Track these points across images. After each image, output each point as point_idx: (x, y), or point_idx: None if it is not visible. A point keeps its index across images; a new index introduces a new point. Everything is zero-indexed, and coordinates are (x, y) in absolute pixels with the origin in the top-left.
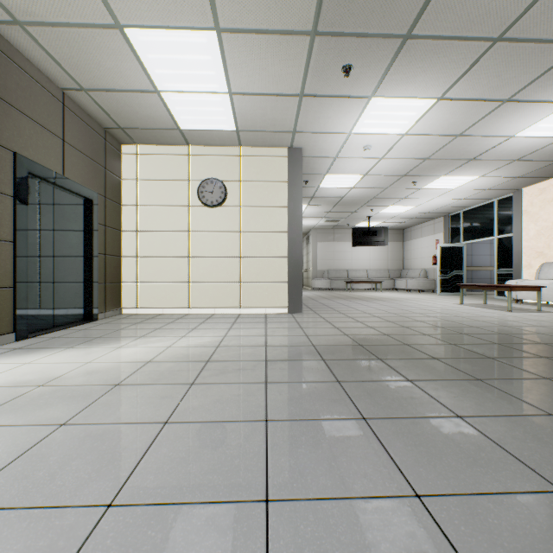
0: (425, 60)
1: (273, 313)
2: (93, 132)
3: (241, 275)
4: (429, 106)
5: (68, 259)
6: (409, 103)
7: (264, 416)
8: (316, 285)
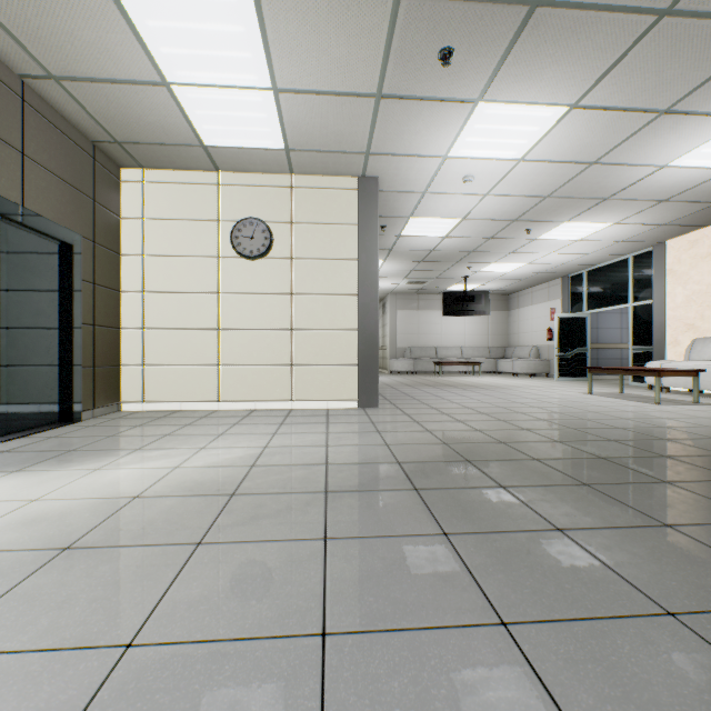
0: (559, 43)
1: (338, 408)
2: (74, 146)
3: (293, 355)
4: (558, 118)
5: (33, 332)
6: (530, 112)
7: (320, 621)
8: (395, 367)
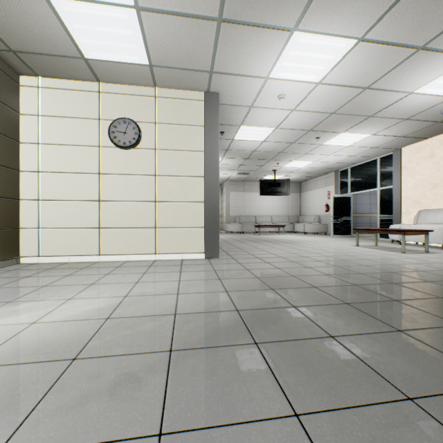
0: None
1: (190, 258)
2: None
3: (156, 220)
4: (349, 49)
5: None
6: (330, 42)
7: None
8: (229, 229)
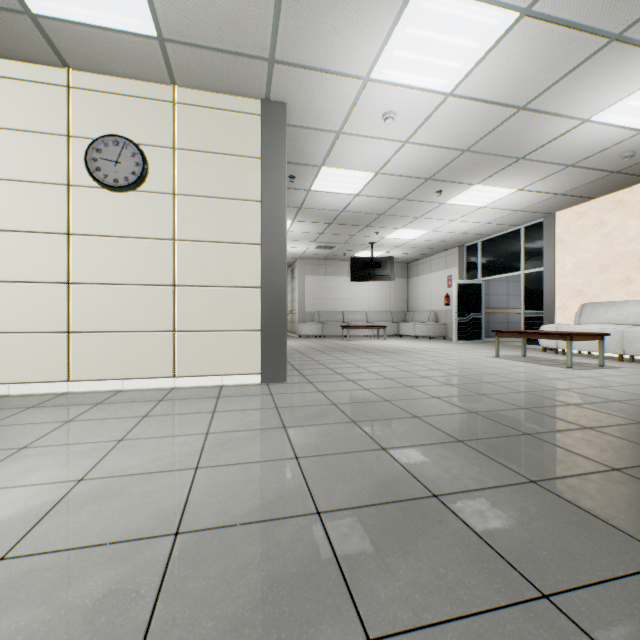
0: None
1: (235, 384)
2: None
3: (176, 317)
4: (504, 30)
5: None
6: (475, 14)
7: None
8: (304, 331)
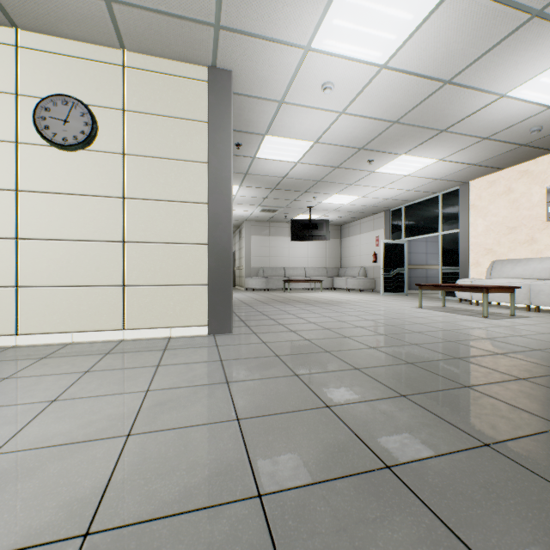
0: None
1: (183, 335)
2: None
3: (125, 272)
4: (437, 2)
5: None
6: None
7: None
8: (250, 285)
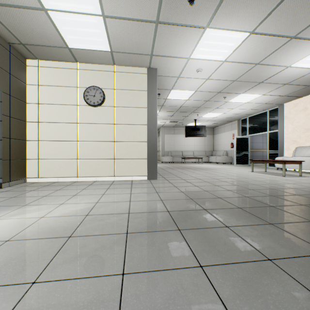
0: None
1: (137, 179)
2: None
3: (115, 154)
4: (244, 39)
5: None
6: (231, 35)
7: None
8: (164, 160)
